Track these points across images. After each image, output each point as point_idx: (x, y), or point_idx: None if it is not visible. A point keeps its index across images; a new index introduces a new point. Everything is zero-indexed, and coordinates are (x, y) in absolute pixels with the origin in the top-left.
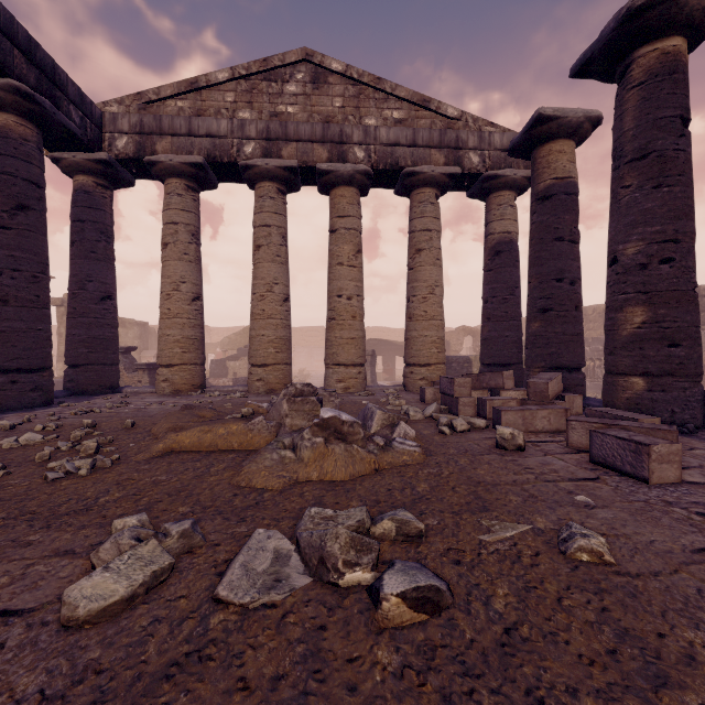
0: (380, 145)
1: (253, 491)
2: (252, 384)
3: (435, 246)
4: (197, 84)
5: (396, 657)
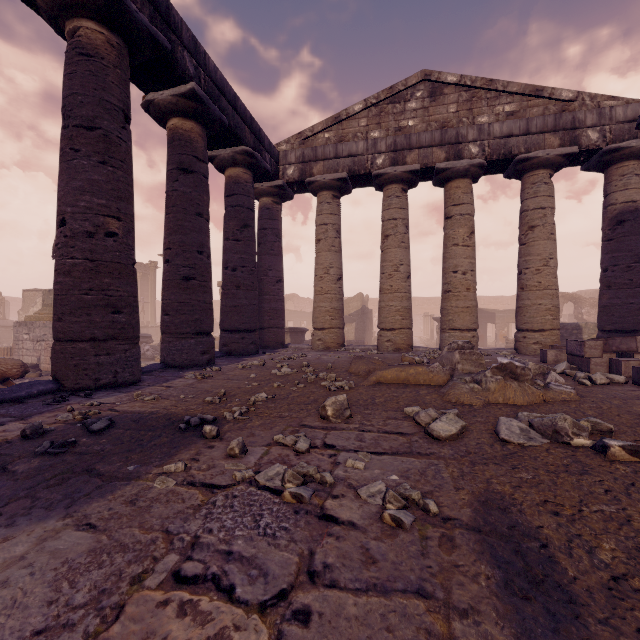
0: (493, 139)
1: (464, 405)
2: (382, 344)
3: (549, 222)
4: (339, 118)
5: (628, 468)
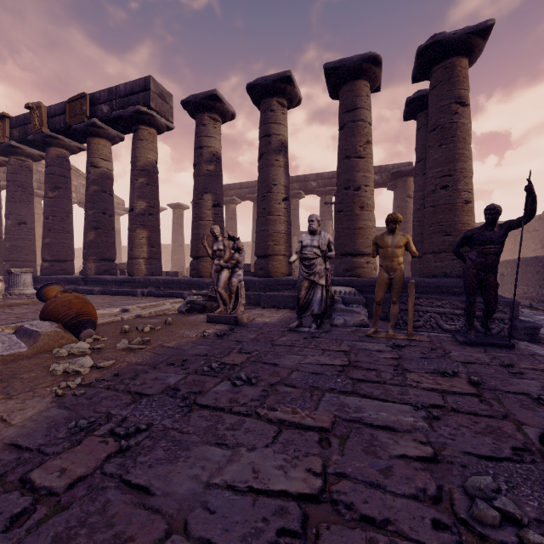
0: (81, 194)
1: None
2: None
3: None
4: None
5: None
